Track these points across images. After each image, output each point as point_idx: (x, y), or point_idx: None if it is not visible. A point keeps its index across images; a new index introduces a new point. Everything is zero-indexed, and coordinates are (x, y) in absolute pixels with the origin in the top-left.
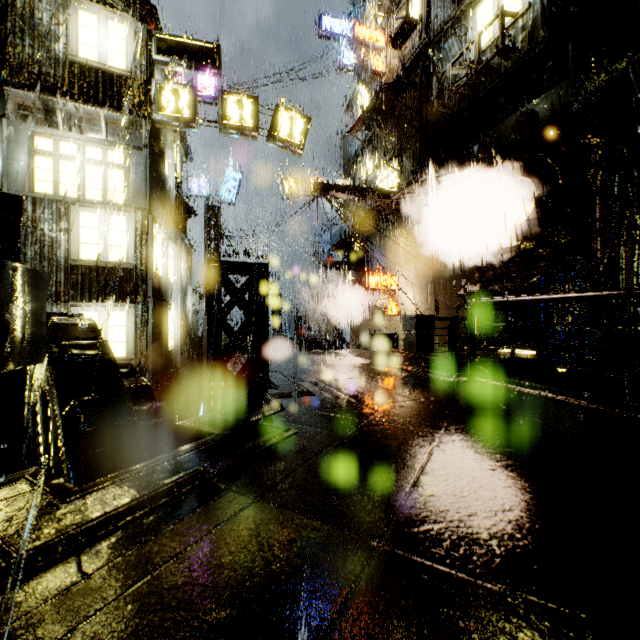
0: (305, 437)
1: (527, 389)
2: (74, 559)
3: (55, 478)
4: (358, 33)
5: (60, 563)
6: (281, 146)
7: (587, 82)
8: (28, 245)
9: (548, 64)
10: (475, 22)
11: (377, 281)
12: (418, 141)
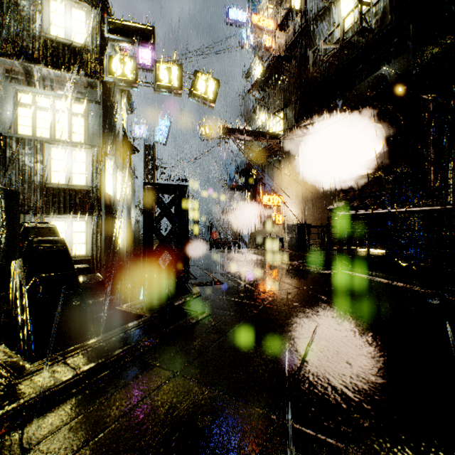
0: (216, 318)
1: (383, 279)
2: (17, 433)
3: (13, 356)
4: (255, 20)
5: (4, 438)
6: (199, 101)
7: (423, 53)
8: (13, 172)
9: (394, 40)
10: (340, 10)
11: (268, 199)
12: (298, 98)
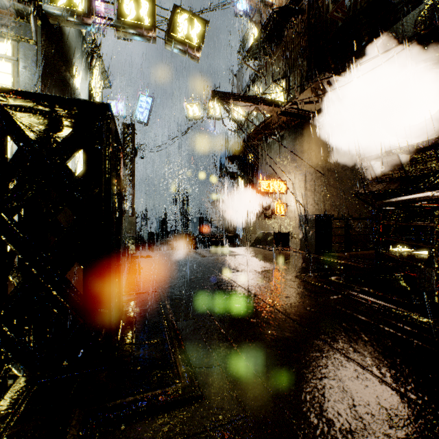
0: None
1: None
2: None
3: None
4: None
5: None
6: (179, 48)
7: None
8: None
9: None
10: None
11: (268, 185)
12: (305, 59)
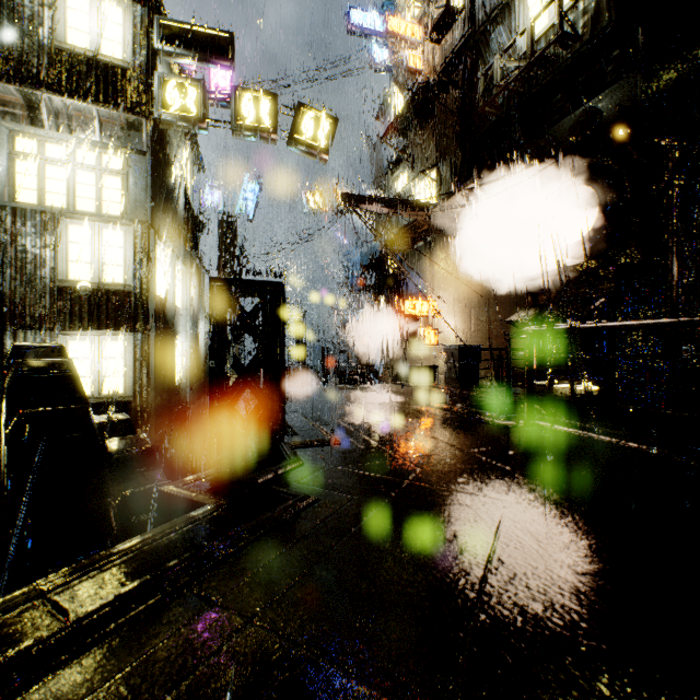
0: (327, 508)
1: (602, 436)
2: None
3: None
4: (392, 25)
5: None
6: (304, 151)
7: (660, 73)
8: (7, 263)
9: (613, 54)
10: (527, 8)
11: (413, 306)
12: (460, 147)
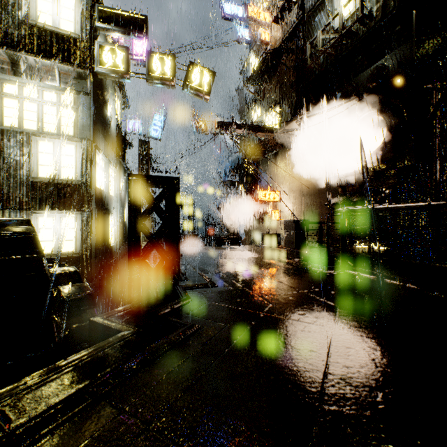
0: (208, 333)
1: (393, 281)
2: None
3: None
4: (250, 12)
5: None
6: (193, 93)
7: (427, 41)
8: None
9: (396, 29)
10: None
11: (264, 195)
12: (295, 92)
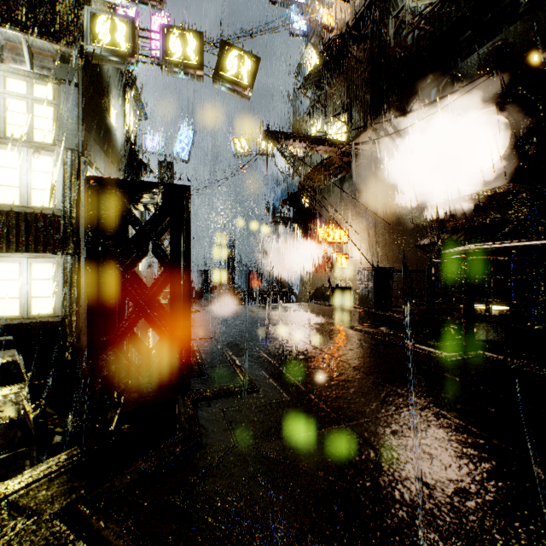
0: None
1: None
2: None
3: None
4: None
5: None
6: (228, 87)
7: None
8: None
9: None
10: None
11: (327, 234)
12: (369, 92)
